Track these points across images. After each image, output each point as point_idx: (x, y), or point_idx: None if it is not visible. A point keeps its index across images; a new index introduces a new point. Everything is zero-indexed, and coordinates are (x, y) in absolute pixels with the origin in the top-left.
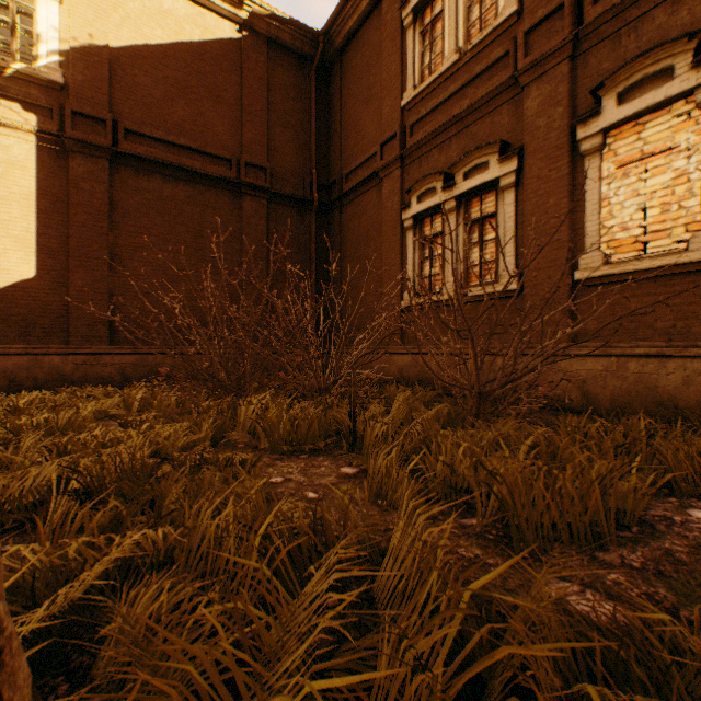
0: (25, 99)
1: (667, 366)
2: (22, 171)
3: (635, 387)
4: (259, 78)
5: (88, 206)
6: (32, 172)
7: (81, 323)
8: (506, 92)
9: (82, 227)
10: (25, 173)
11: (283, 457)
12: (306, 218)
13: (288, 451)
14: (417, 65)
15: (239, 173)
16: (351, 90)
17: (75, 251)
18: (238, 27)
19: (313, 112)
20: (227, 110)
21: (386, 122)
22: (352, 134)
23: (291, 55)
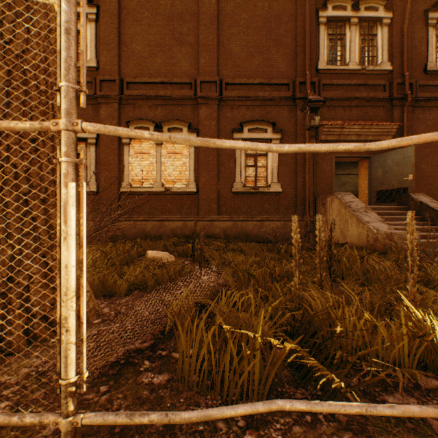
0: None
1: (148, 223)
2: None
3: (140, 231)
4: None
5: None
6: None
7: None
8: (92, 100)
9: None
10: None
11: None
12: None
13: None
14: None
15: None
16: None
17: None
18: None
19: None
20: None
21: None
22: None
23: None
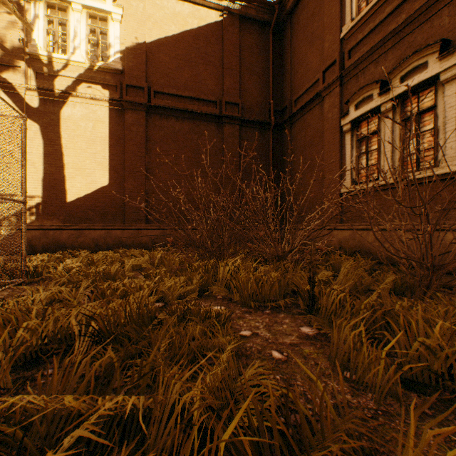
0: (103, 82)
1: None
2: (102, 124)
3: None
4: (233, 44)
5: (134, 140)
6: (106, 124)
7: (131, 211)
8: None
9: (131, 153)
10: (103, 125)
11: (250, 310)
12: (265, 135)
13: (254, 306)
14: (354, 1)
15: (221, 110)
16: (298, 38)
17: (127, 168)
18: (220, 13)
19: (271, 60)
20: (213, 69)
21: (327, 53)
22: (299, 69)
23: (255, 24)
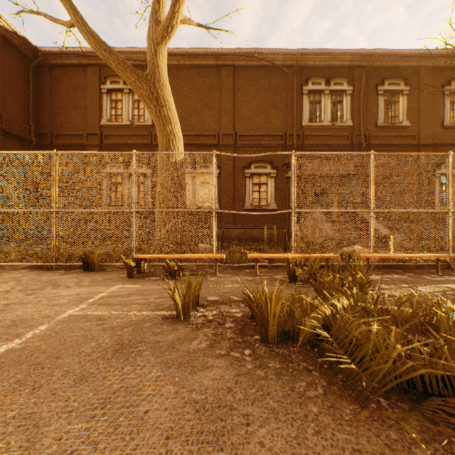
0: None
1: None
2: None
3: None
4: None
5: None
6: None
7: None
8: (148, 147)
9: None
10: None
11: None
12: (25, 149)
13: None
14: (109, 111)
15: None
16: (60, 91)
17: None
18: None
19: (32, 90)
20: None
21: (90, 125)
22: (61, 115)
23: (16, 50)
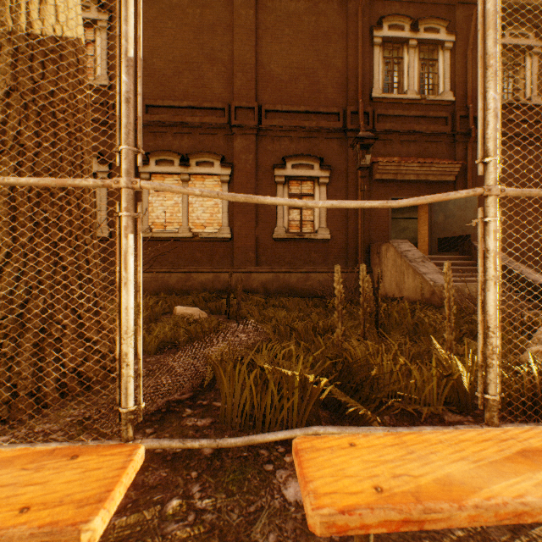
0: None
1: (173, 276)
2: None
3: (162, 285)
4: None
5: None
6: None
7: None
8: (102, 125)
9: None
10: None
11: None
12: None
13: None
14: None
15: None
16: None
17: None
18: None
19: None
20: None
21: None
22: None
23: None
